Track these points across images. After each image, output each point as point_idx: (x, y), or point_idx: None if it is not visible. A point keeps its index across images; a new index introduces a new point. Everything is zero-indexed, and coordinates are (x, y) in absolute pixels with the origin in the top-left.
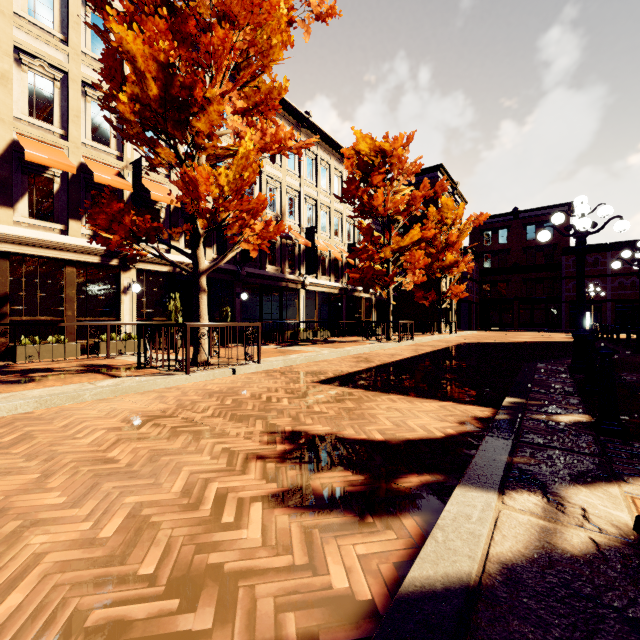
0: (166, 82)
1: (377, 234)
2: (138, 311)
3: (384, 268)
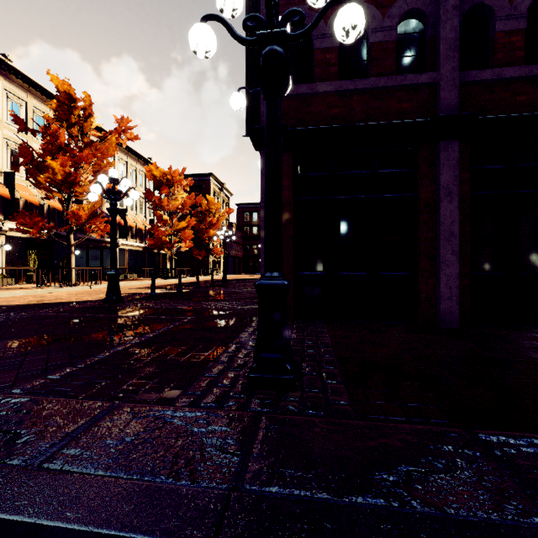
0: (67, 177)
1: (167, 217)
2: (6, 261)
3: (169, 239)
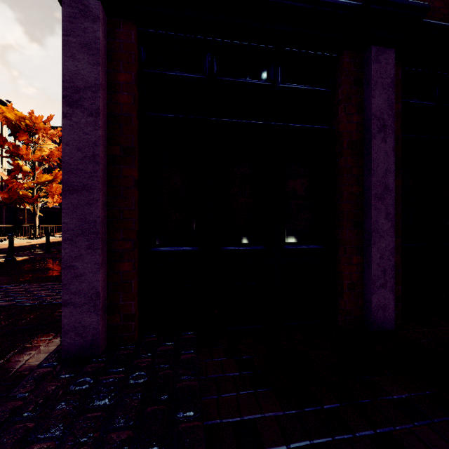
0: None
1: (29, 169)
2: None
3: (31, 192)
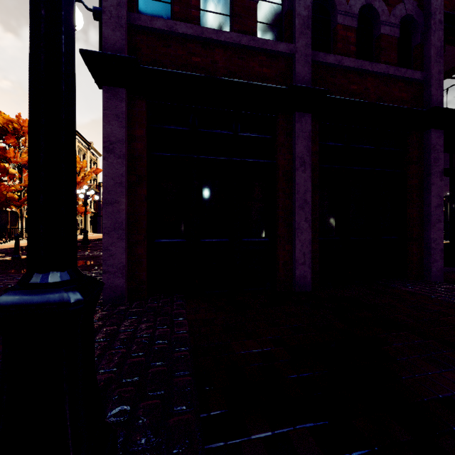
0: None
1: (15, 171)
2: None
3: (18, 195)
